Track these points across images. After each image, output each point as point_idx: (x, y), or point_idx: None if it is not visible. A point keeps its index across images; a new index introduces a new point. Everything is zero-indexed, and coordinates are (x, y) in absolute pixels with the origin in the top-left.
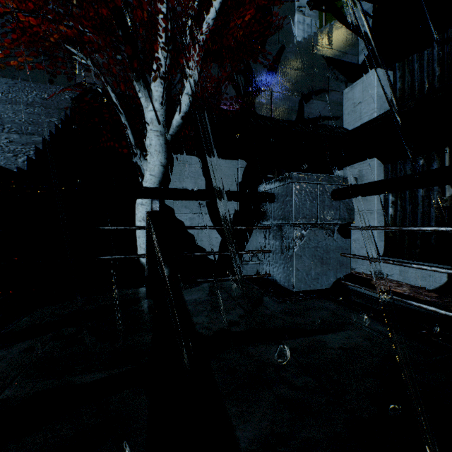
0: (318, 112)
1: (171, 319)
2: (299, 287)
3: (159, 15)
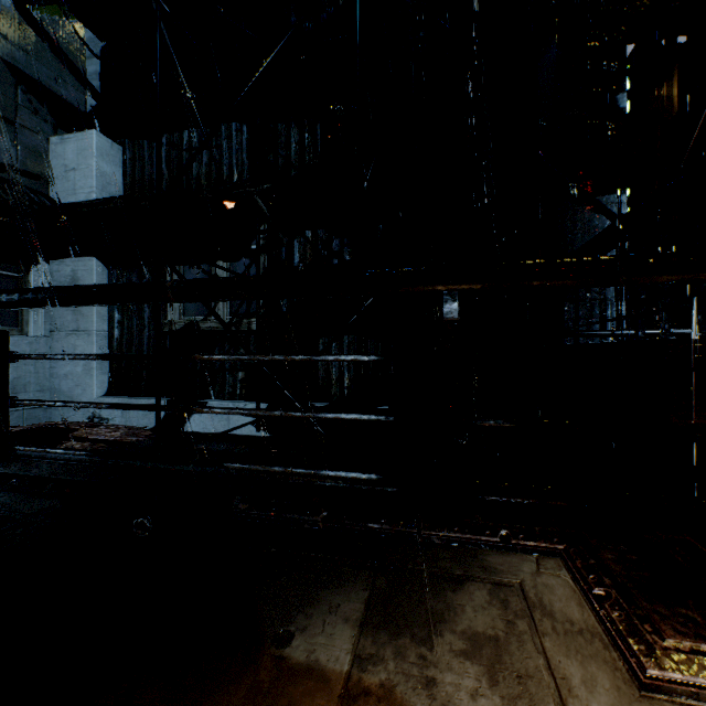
0: None
1: None
2: None
3: None
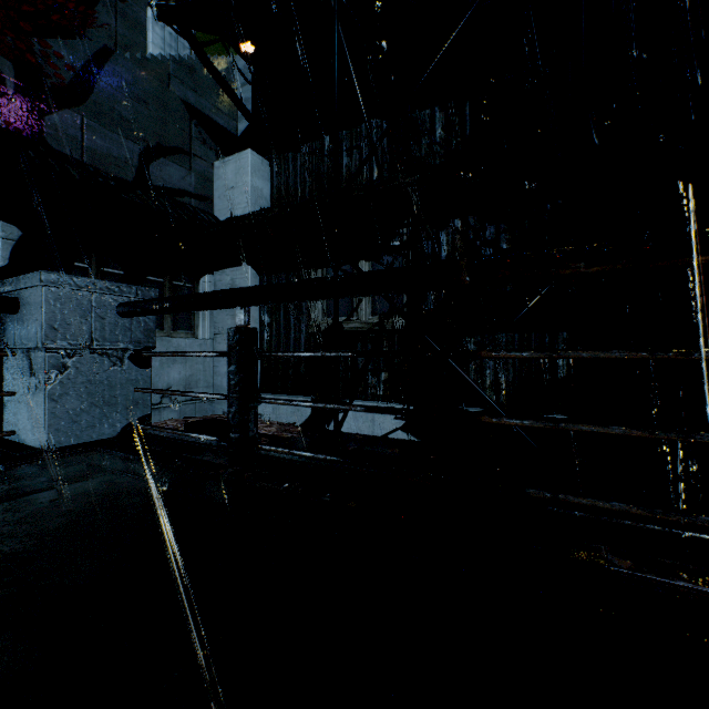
0: (174, 181)
1: None
2: (57, 443)
3: None
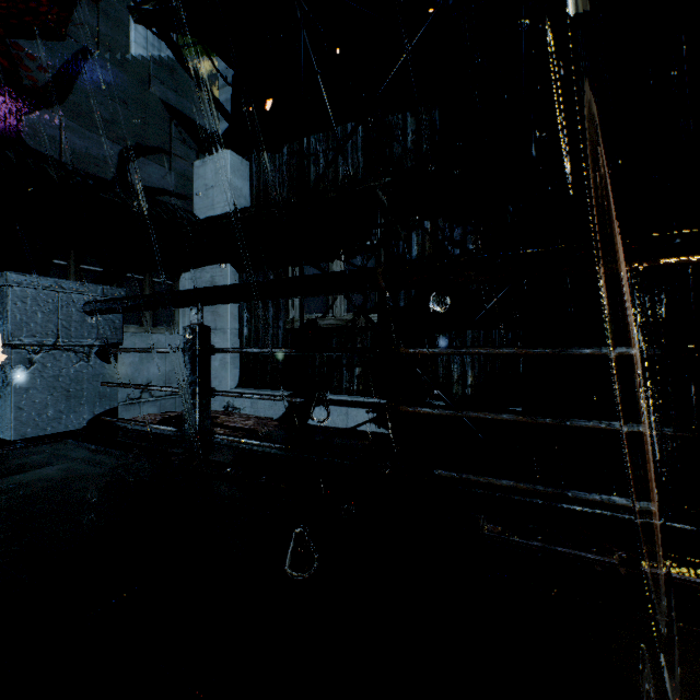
0: (154, 180)
1: None
2: (23, 434)
3: None
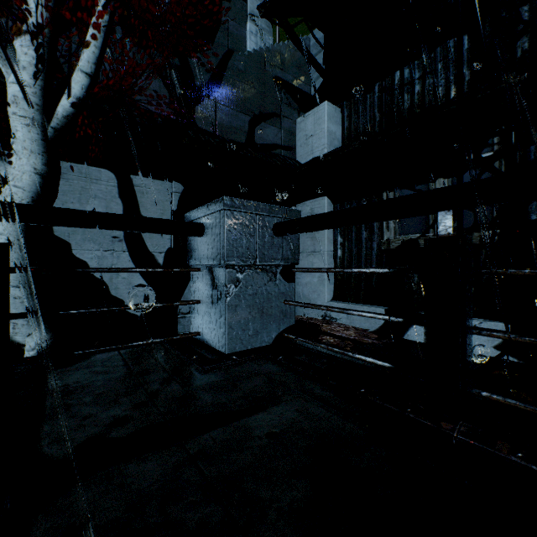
0: (270, 138)
1: None
2: (233, 348)
3: None
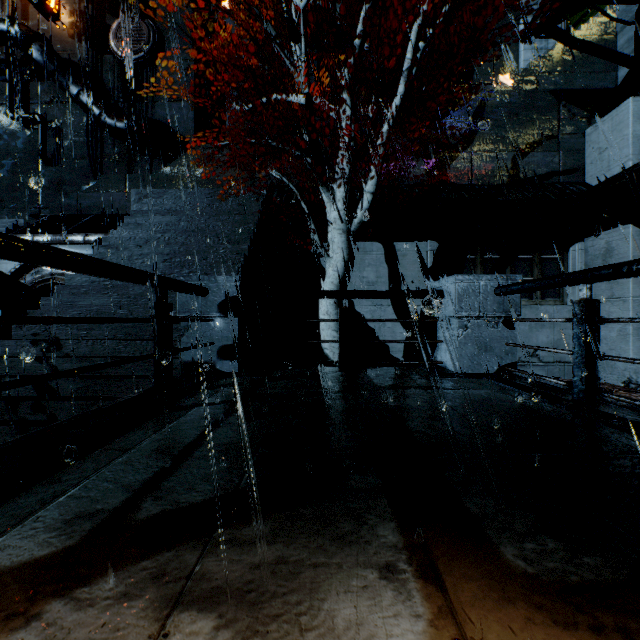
0: (541, 168)
1: (359, 379)
2: (462, 370)
3: (341, 120)
